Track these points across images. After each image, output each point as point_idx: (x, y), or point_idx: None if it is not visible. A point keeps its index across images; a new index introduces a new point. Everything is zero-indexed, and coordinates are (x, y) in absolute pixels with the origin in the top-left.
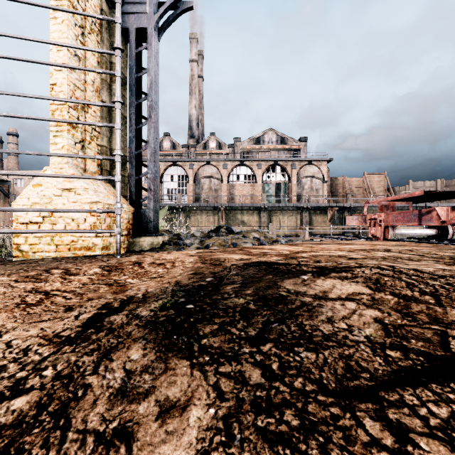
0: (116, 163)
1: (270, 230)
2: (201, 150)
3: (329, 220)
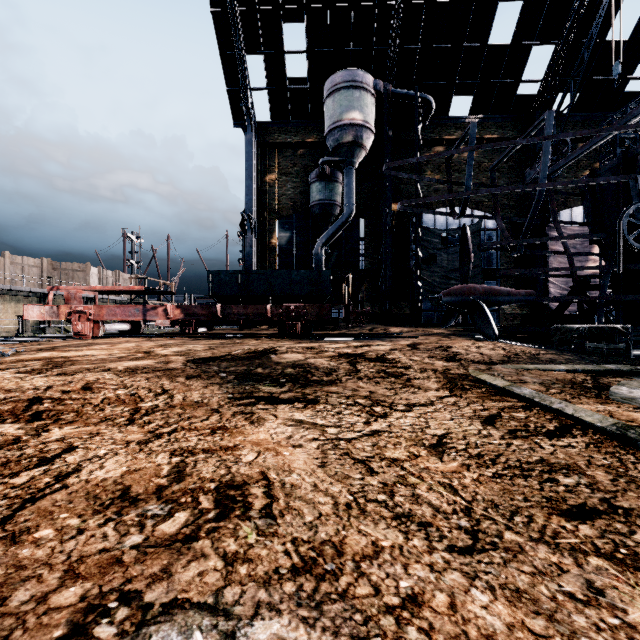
0: None
1: None
2: None
3: None
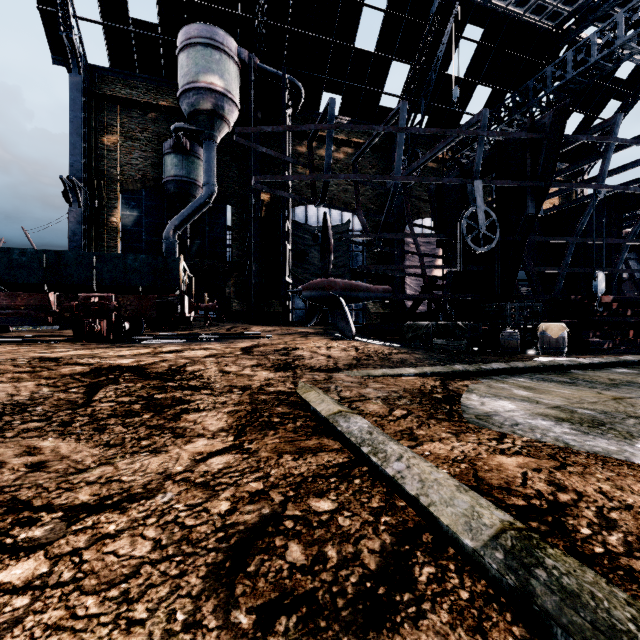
0: None
1: None
2: None
3: None
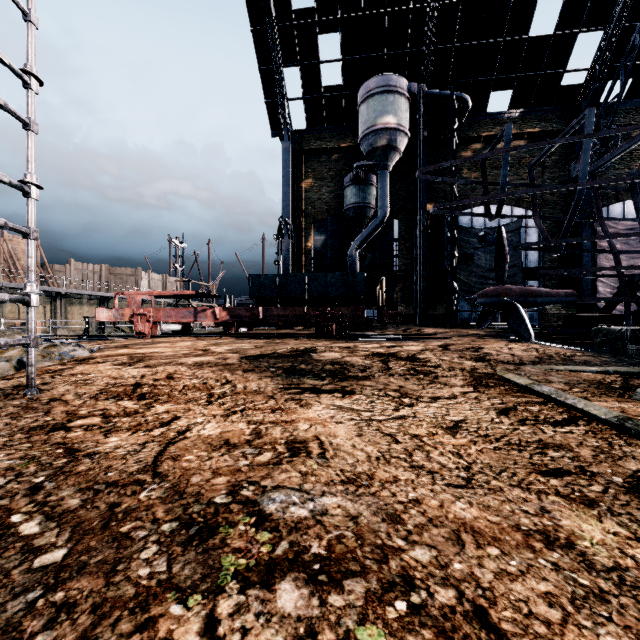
0: (30, 201)
1: None
2: None
3: None
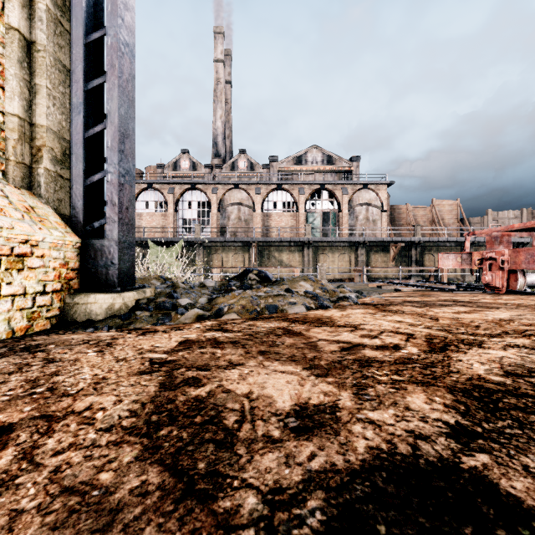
0: None
1: (319, 273)
2: (228, 171)
3: (392, 260)
